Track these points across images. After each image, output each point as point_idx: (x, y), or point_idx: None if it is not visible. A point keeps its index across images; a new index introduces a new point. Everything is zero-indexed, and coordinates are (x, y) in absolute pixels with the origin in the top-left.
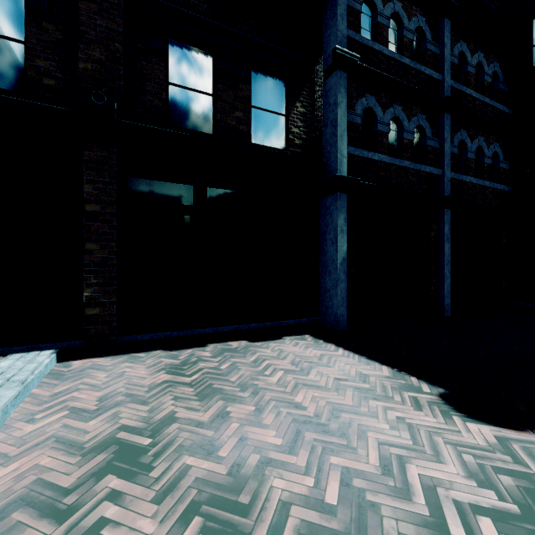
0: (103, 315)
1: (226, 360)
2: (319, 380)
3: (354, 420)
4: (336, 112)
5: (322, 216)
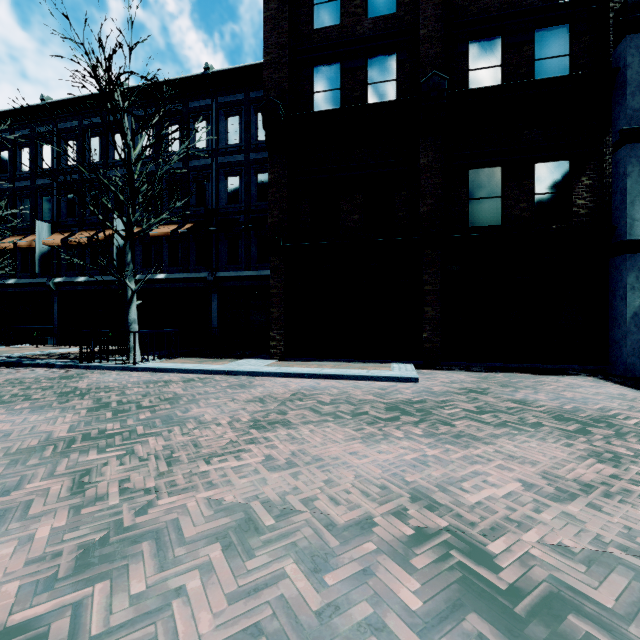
0: (433, 348)
1: (514, 379)
2: (583, 391)
3: (595, 401)
4: (625, 182)
5: (611, 274)
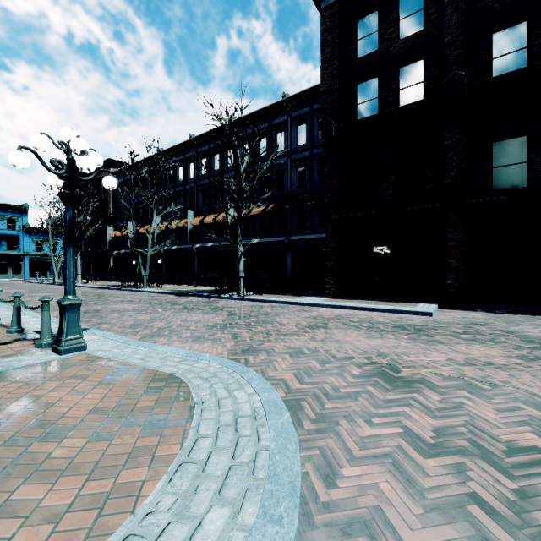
0: (456, 292)
1: (528, 319)
2: None
3: None
4: None
5: None
